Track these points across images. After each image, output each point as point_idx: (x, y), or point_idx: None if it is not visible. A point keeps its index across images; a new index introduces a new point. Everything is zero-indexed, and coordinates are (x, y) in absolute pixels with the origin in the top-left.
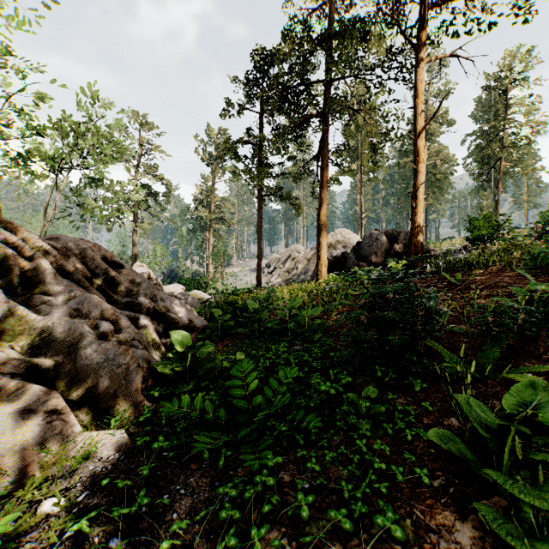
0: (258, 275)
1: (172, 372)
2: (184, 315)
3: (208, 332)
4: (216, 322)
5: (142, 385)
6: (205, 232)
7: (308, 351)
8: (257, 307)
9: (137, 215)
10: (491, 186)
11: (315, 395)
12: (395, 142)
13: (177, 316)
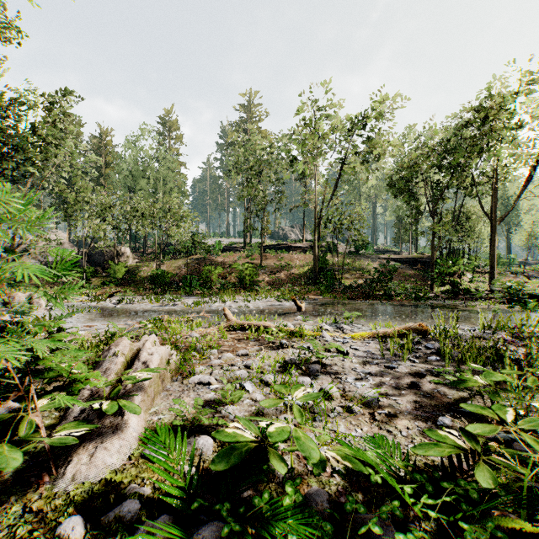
0: None
1: None
2: None
3: None
4: None
5: None
6: None
7: None
8: None
9: None
10: None
11: None
12: None
13: None
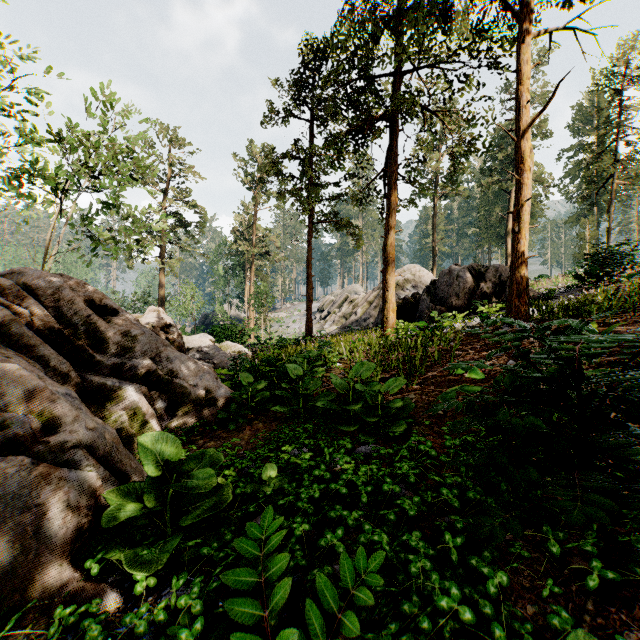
0: (308, 322)
1: (143, 508)
2: (200, 381)
3: (232, 409)
4: (245, 392)
5: (77, 542)
6: (246, 270)
7: (387, 461)
8: (305, 368)
9: (164, 250)
10: (593, 212)
11: (425, 624)
12: (483, 152)
13: (189, 385)
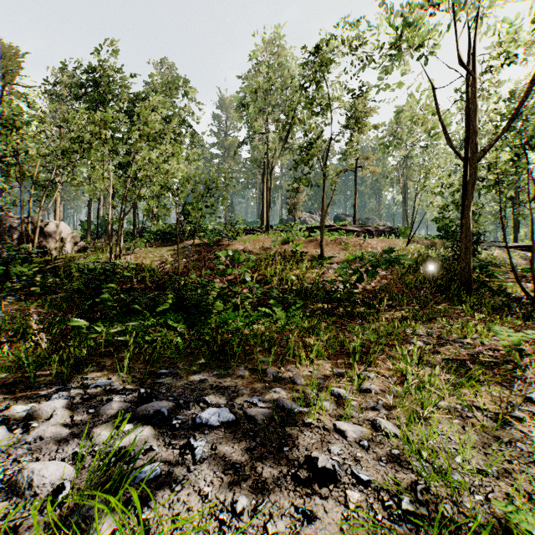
0: None
1: None
2: None
3: None
4: None
5: None
6: None
7: None
8: None
9: None
10: None
11: None
12: None
13: None
